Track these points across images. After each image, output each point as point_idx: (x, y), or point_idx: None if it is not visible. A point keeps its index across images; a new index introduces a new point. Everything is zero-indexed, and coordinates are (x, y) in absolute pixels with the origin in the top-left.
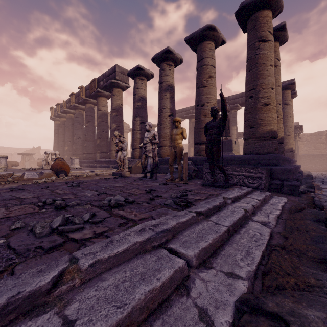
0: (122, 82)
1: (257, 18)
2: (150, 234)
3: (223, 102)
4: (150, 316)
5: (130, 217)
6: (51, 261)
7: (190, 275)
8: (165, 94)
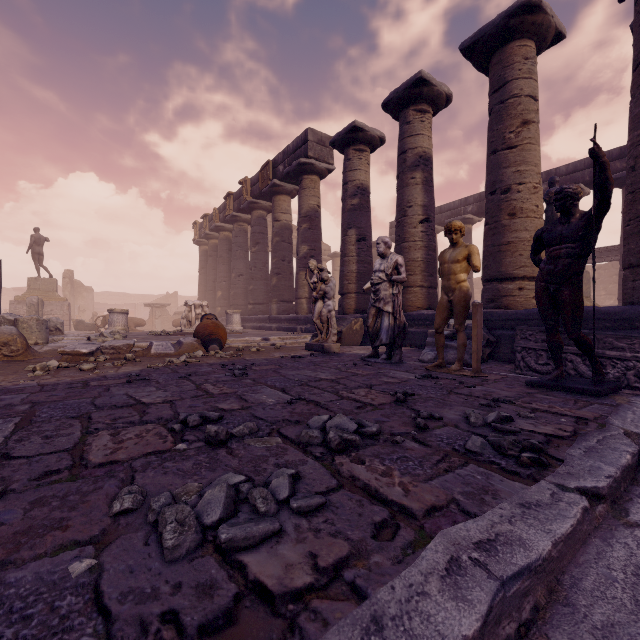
0: (319, 161)
1: None
2: (489, 591)
3: (600, 172)
4: None
5: (393, 499)
6: None
7: None
8: (412, 175)
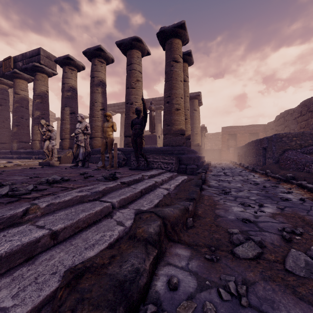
0: (48, 67)
1: (172, 43)
2: (87, 192)
3: (144, 105)
4: (89, 226)
5: (69, 187)
6: (16, 205)
7: (114, 211)
8: (97, 88)
